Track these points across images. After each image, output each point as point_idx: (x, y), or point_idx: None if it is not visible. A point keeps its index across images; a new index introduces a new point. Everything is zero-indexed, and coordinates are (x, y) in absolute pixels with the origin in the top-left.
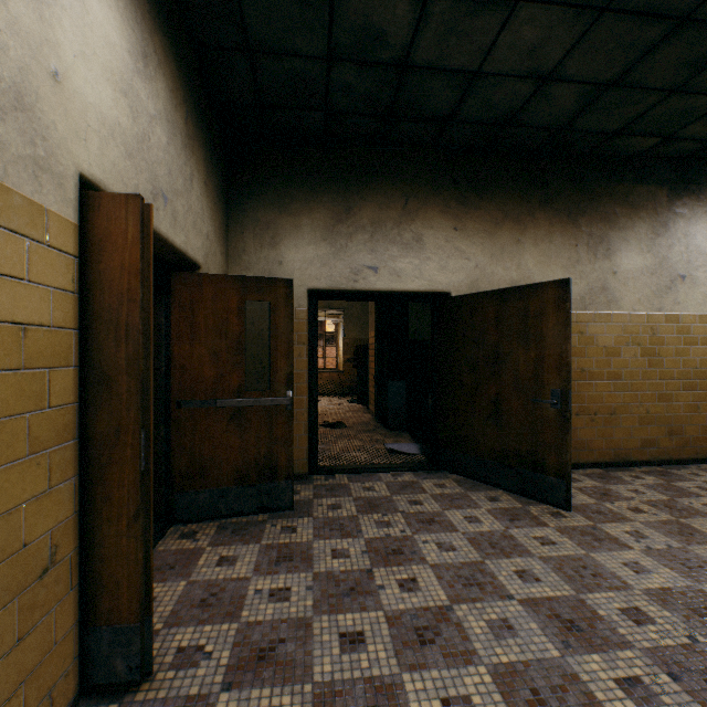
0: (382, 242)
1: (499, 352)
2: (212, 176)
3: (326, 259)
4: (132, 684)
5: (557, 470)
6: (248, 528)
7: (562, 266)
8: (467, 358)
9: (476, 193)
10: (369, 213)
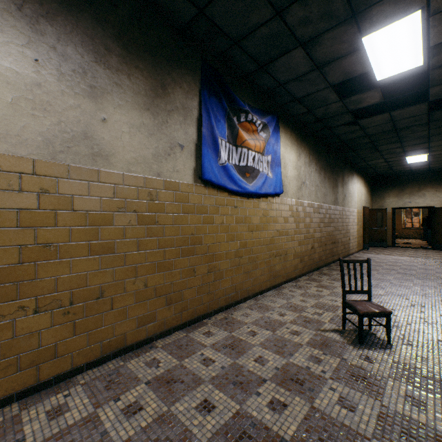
0: (412, 196)
1: None
2: (370, 191)
3: (396, 201)
4: (367, 249)
5: None
6: (377, 248)
7: None
8: (436, 222)
9: None
10: (408, 190)
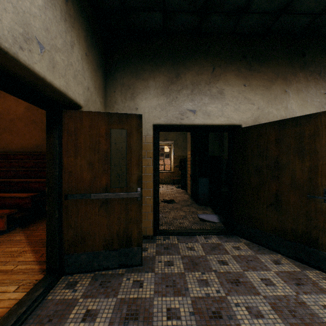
0: (198, 95)
1: (279, 162)
2: (92, 52)
3: (164, 106)
4: None
5: None
6: (110, 281)
7: (315, 107)
8: (254, 166)
9: (258, 62)
10: (190, 77)
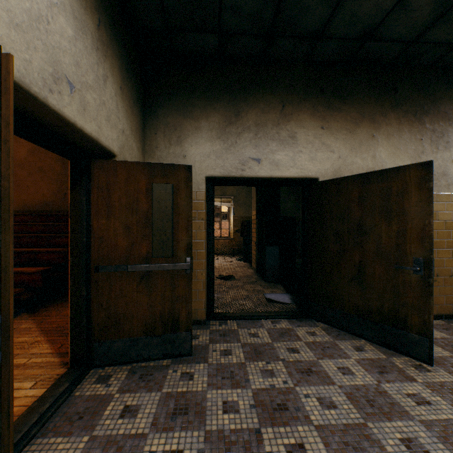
0: (264, 139)
1: (363, 226)
2: (128, 84)
3: (220, 153)
4: None
5: (419, 328)
6: (153, 373)
7: (410, 156)
8: (333, 230)
9: (339, 99)
10: (253, 117)
